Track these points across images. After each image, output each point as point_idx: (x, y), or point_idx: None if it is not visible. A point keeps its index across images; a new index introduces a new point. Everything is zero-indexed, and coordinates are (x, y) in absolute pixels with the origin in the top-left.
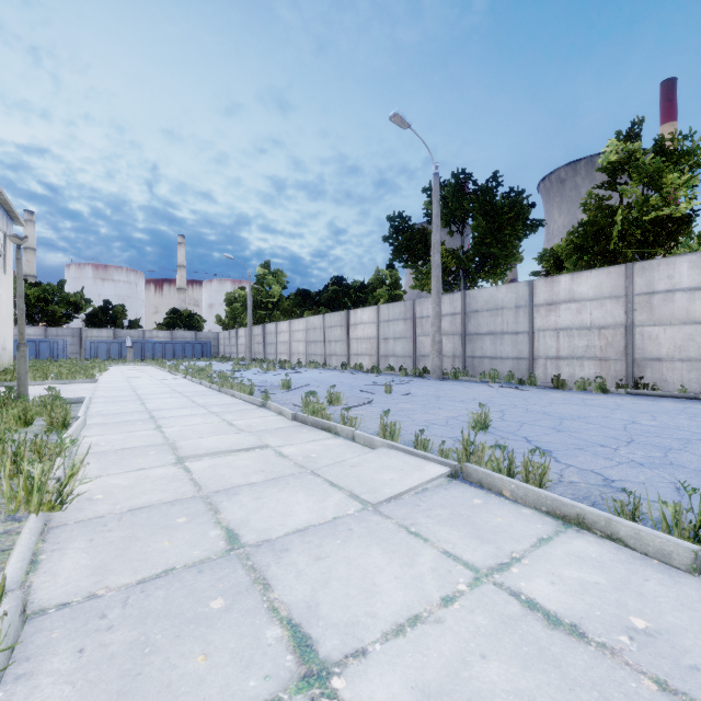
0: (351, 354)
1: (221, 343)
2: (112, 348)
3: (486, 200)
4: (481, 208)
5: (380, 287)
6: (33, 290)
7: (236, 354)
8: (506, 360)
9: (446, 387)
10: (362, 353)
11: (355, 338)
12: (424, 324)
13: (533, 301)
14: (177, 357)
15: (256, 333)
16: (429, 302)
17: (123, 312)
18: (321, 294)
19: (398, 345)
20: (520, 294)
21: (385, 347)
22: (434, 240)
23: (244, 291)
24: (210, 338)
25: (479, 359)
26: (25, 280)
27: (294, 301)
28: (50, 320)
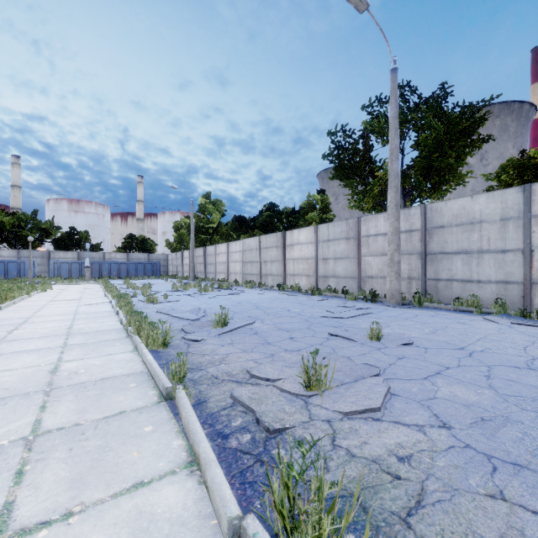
0: (287, 274)
1: (170, 263)
2: (73, 268)
3: (440, 108)
4: (436, 115)
5: (311, 211)
6: (8, 218)
7: (181, 273)
8: (486, 284)
9: (431, 321)
10: (298, 273)
11: (291, 259)
12: (371, 243)
13: (532, 211)
14: (131, 275)
15: (198, 254)
16: (378, 219)
17: (86, 237)
18: (256, 218)
19: (339, 265)
20: (510, 203)
21: (324, 268)
22: (392, 145)
23: (189, 220)
24: (161, 259)
25: (445, 282)
26: (2, 210)
27: (231, 226)
28: (24, 244)
